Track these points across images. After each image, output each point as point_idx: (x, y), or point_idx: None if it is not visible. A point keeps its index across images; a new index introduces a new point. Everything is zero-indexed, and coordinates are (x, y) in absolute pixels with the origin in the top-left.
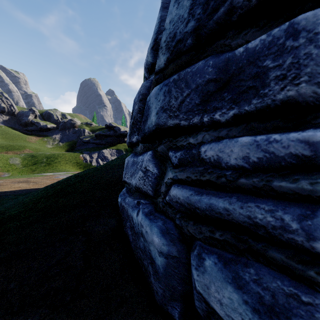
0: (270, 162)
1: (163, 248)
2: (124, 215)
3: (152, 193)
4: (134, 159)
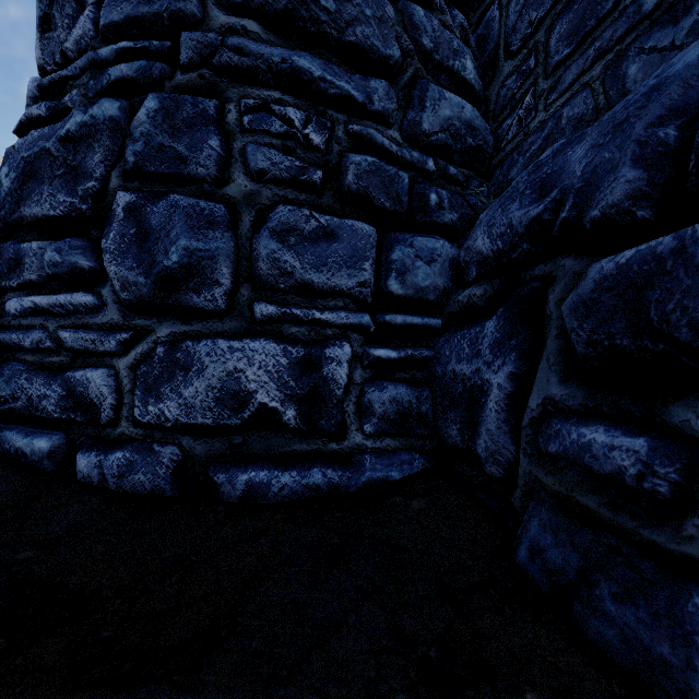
0: (25, 311)
1: None
2: None
3: None
4: None
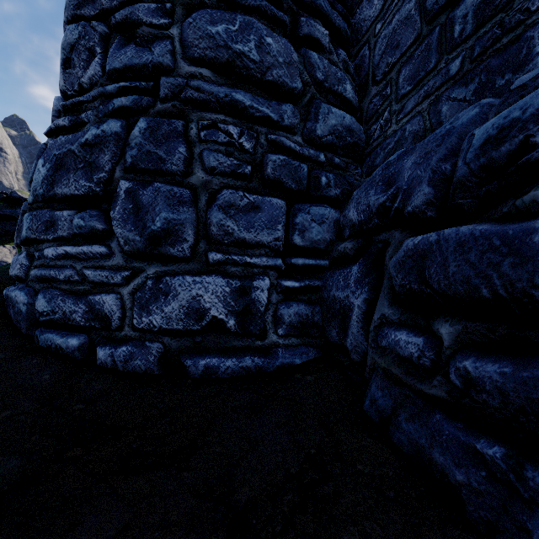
0: (59, 256)
1: (25, 301)
2: (8, 303)
3: (25, 277)
4: (18, 257)
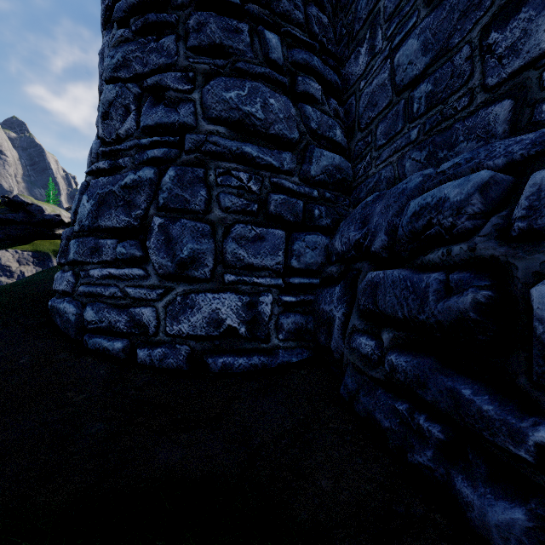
0: (103, 276)
1: (74, 312)
2: (54, 312)
3: (72, 292)
4: (62, 275)
